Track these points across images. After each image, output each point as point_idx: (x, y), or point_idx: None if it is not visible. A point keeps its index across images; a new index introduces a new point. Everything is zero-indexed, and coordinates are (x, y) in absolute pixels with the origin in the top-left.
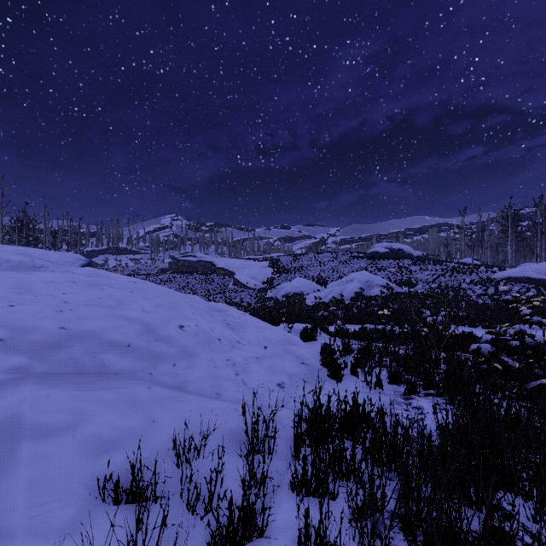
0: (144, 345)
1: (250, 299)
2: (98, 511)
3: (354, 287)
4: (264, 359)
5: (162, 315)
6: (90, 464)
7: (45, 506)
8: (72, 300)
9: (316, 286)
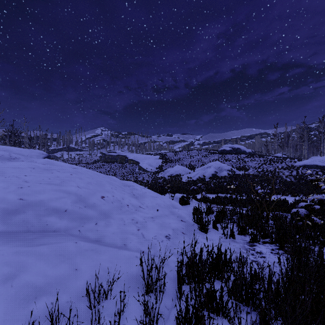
0: (76, 210)
1: (148, 178)
2: None
3: (211, 170)
4: (157, 218)
5: (90, 189)
6: (21, 310)
7: None
8: (30, 180)
9: (188, 170)
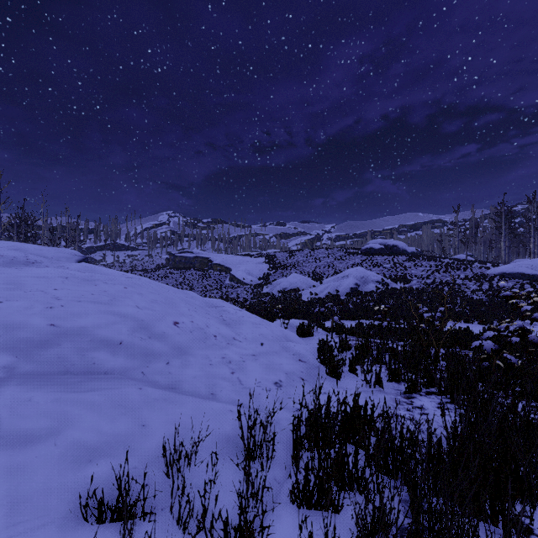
0: (137, 342)
1: (246, 294)
2: (77, 531)
3: (349, 282)
4: (261, 356)
5: (156, 311)
6: (72, 476)
7: (18, 526)
8: (63, 296)
9: (312, 281)
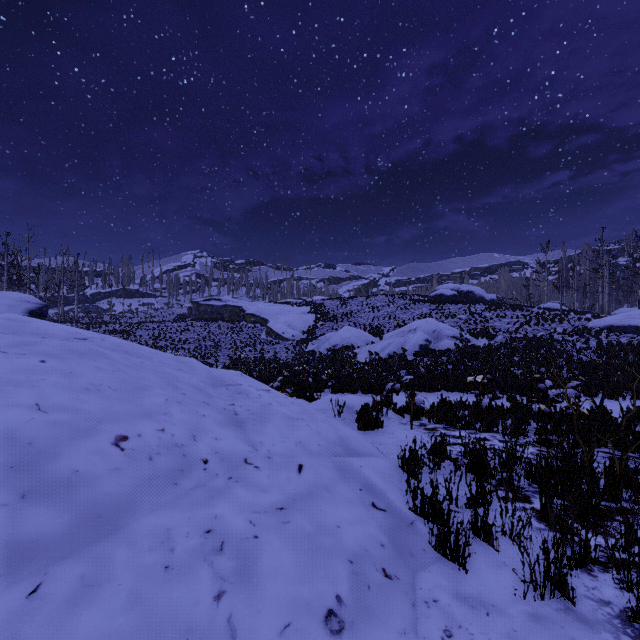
0: None
1: (286, 353)
2: None
3: (418, 338)
4: (296, 509)
5: (84, 412)
6: None
7: None
8: None
9: (370, 337)
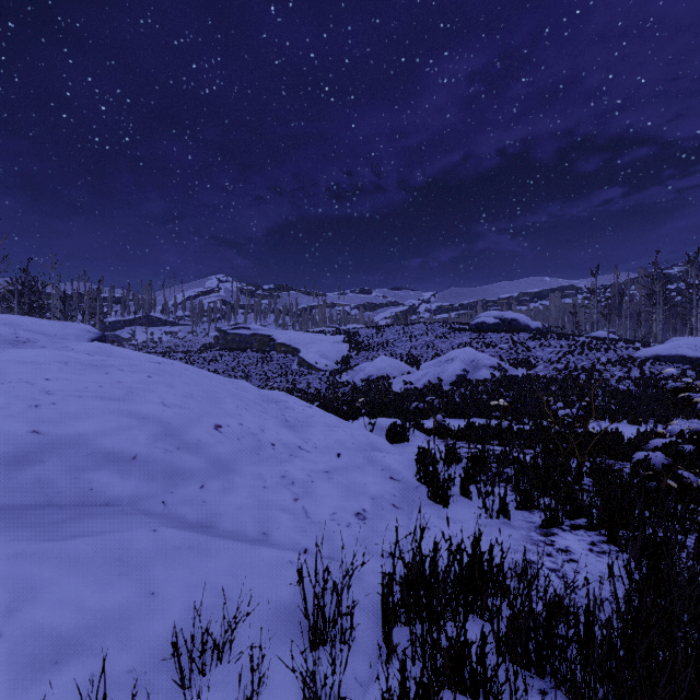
0: (159, 456)
1: (319, 383)
2: None
3: (455, 368)
4: (337, 473)
5: (191, 410)
6: (21, 693)
7: None
8: (57, 389)
9: (406, 367)
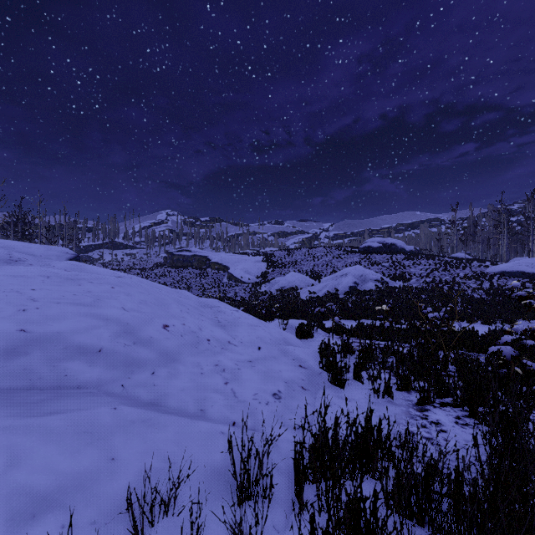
0: (119, 349)
1: (244, 293)
2: None
3: (348, 281)
4: (258, 363)
5: (145, 313)
6: None
7: None
8: (40, 297)
9: (310, 280)
